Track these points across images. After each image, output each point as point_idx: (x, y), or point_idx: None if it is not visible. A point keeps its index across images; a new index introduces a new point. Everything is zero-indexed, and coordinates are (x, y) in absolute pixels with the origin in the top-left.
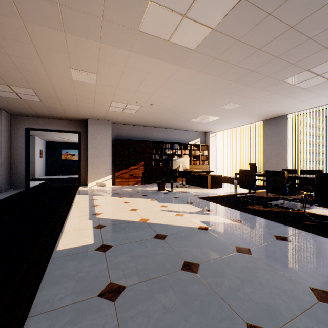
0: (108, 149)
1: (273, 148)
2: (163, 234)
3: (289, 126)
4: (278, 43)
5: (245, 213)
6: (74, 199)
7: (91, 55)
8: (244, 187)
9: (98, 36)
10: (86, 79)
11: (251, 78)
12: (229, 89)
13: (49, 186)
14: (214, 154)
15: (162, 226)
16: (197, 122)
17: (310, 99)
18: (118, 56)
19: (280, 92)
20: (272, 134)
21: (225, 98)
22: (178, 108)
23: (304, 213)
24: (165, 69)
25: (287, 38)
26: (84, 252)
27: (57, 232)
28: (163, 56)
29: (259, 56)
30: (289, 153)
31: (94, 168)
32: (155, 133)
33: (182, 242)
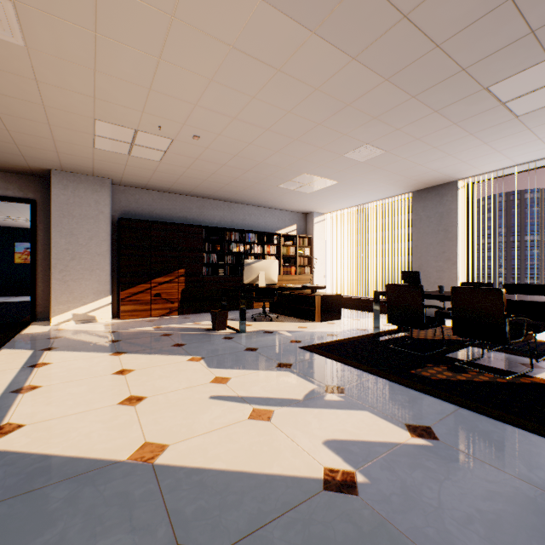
0: (102, 240)
1: (432, 244)
2: None
3: (460, 202)
4: None
5: (424, 397)
6: None
7: None
8: (398, 323)
9: None
10: None
11: (426, 72)
12: (371, 105)
13: None
14: (323, 253)
15: (203, 484)
16: (292, 191)
17: (513, 145)
18: None
19: (469, 123)
20: (430, 217)
21: (358, 131)
22: (255, 153)
23: None
24: (222, 7)
25: None
26: None
27: None
28: None
29: None
30: (460, 252)
31: (66, 282)
32: (210, 211)
33: None
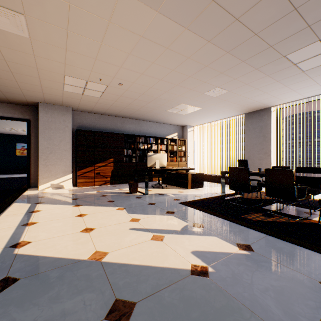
0: (67, 142)
1: (256, 144)
2: (128, 300)
3: (273, 119)
4: None
5: (248, 229)
6: (2, 211)
7: None
8: (235, 189)
9: None
10: (10, 26)
11: (250, 48)
12: (219, 66)
13: None
14: (192, 149)
15: (128, 271)
16: (175, 113)
17: (302, 87)
18: None
19: (276, 75)
20: (255, 128)
21: (212, 80)
22: (154, 92)
23: (320, 225)
24: (136, 16)
25: None
26: None
27: None
28: None
29: (274, 2)
30: (273, 149)
31: (47, 165)
32: (127, 125)
33: None
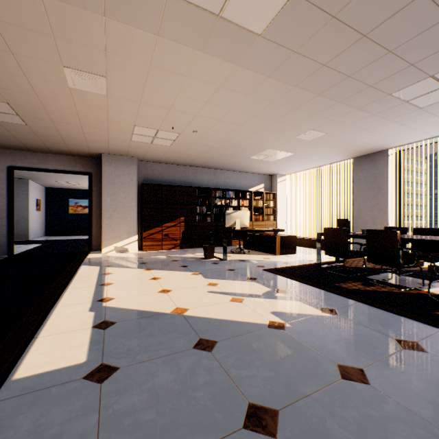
0: (132, 198)
1: (368, 198)
2: (211, 339)
3: (391, 166)
4: (396, 25)
5: (338, 297)
6: (75, 273)
7: (93, 41)
8: (331, 254)
9: (100, 2)
10: (91, 87)
11: (345, 89)
12: (310, 108)
13: (44, 253)
14: (284, 205)
15: (208, 322)
16: (260, 160)
17: (425, 125)
18: (137, 44)
19: (385, 113)
20: (366, 177)
21: (303, 123)
22: (233, 138)
23: (428, 296)
24: (215, 70)
25: (412, 15)
26: (62, 384)
27: (26, 339)
28: (210, 45)
29: (363, 48)
30: (391, 204)
31: (110, 225)
32: (201, 176)
33: (243, 356)
